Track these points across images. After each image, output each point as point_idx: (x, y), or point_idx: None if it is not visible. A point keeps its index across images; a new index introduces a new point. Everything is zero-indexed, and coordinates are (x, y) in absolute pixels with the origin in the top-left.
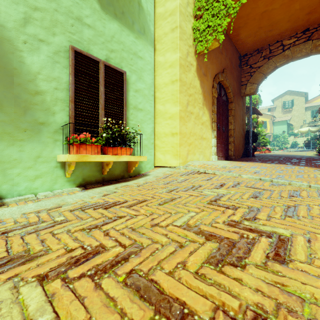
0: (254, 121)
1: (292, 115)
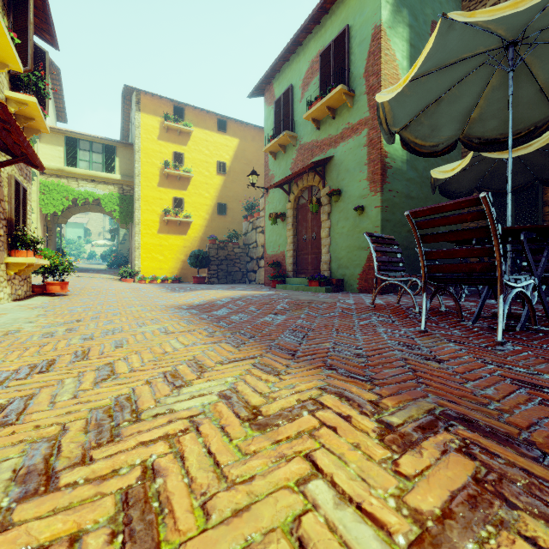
0: (57, 235)
1: (90, 218)
